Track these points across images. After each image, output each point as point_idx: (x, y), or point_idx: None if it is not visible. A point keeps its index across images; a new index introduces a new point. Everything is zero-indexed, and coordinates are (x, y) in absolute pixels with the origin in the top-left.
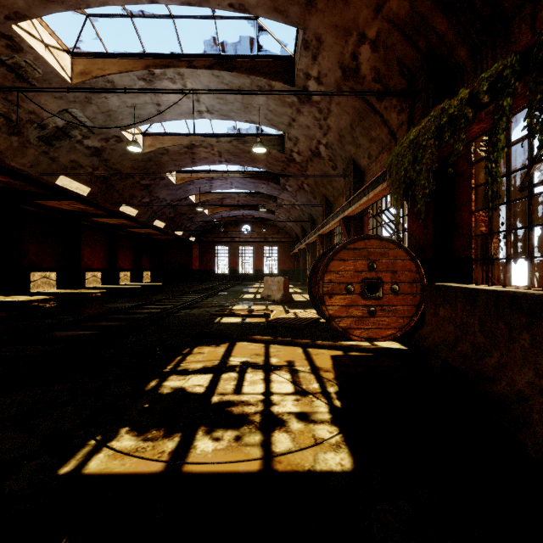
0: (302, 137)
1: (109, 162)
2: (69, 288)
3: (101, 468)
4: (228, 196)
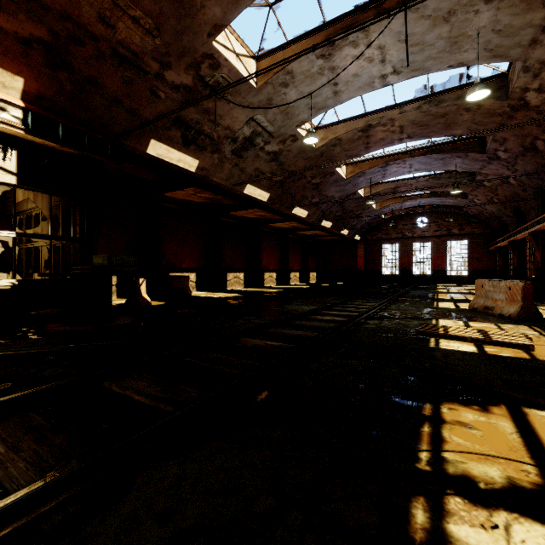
0: None
1: (285, 165)
2: (253, 286)
3: None
4: (403, 183)
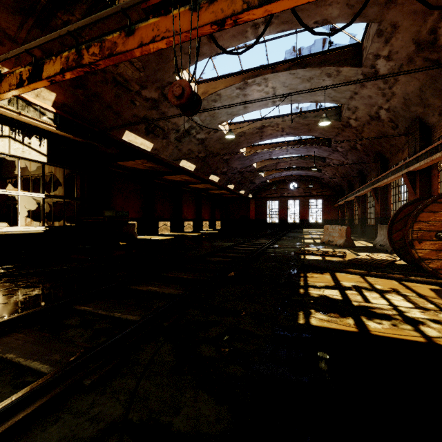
0: (362, 105)
1: (208, 147)
2: (176, 232)
3: (320, 324)
4: (282, 161)
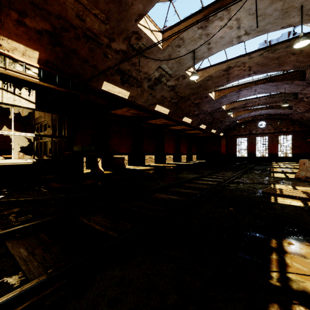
0: None
1: (178, 93)
2: (159, 163)
3: None
4: (250, 101)
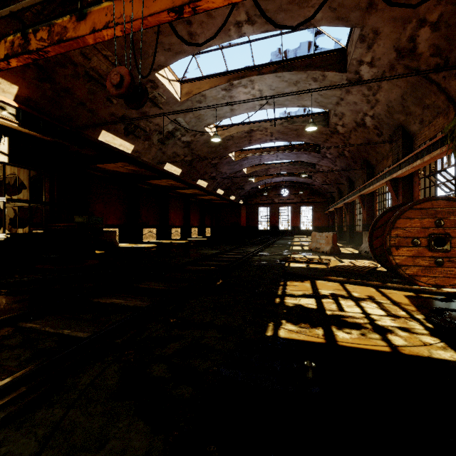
0: (348, 112)
1: (194, 150)
2: (163, 239)
3: (288, 336)
4: (273, 166)
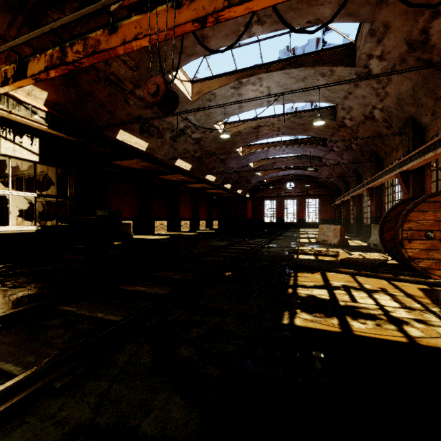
0: (356, 105)
1: (203, 146)
2: (173, 231)
3: (304, 325)
4: (279, 160)
